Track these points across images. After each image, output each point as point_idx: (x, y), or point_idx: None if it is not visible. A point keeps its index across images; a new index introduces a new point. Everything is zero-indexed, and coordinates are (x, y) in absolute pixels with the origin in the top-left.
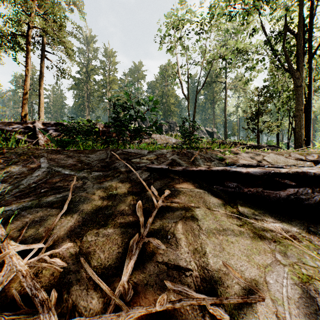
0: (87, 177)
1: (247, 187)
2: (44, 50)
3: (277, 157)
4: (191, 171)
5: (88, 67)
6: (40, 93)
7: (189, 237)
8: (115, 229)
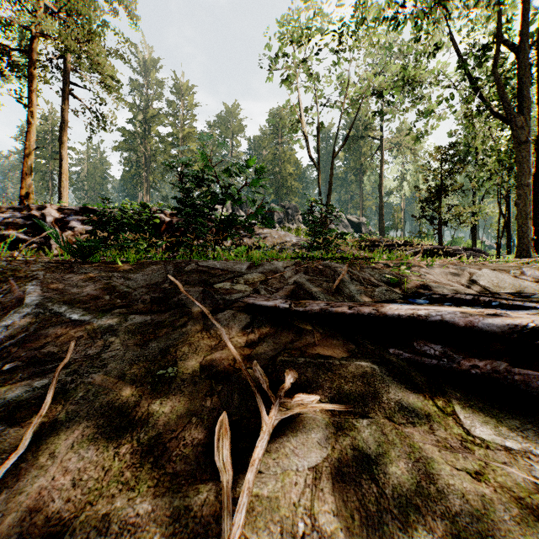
0: (115, 330)
1: (468, 357)
2: (68, 81)
3: (497, 277)
4: (338, 315)
5: (147, 113)
6: (62, 156)
7: (356, 528)
8: (156, 499)
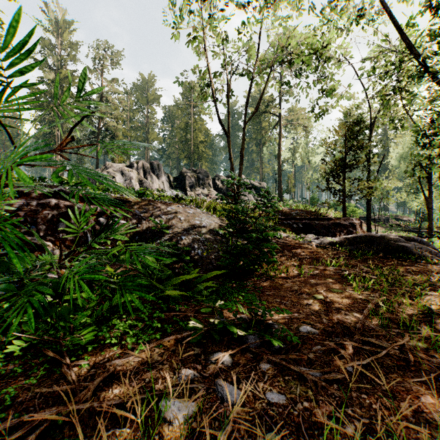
0: None
1: None
2: None
3: None
4: None
5: (59, 73)
6: None
7: None
8: None
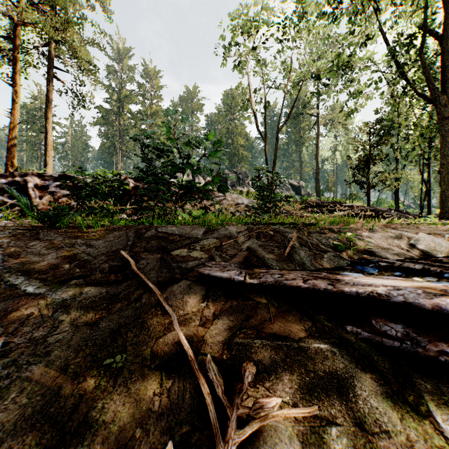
0: (68, 305)
1: (433, 341)
2: (53, 66)
3: (433, 241)
4: (292, 288)
5: (120, 93)
6: (48, 129)
7: None
8: None
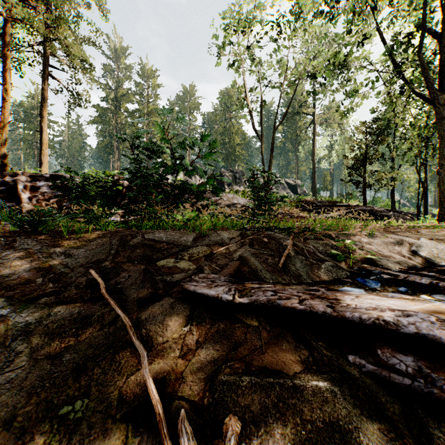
0: (31, 331)
1: None
2: (48, 64)
3: (436, 247)
4: (287, 308)
5: (117, 92)
6: (43, 128)
7: None
8: None
